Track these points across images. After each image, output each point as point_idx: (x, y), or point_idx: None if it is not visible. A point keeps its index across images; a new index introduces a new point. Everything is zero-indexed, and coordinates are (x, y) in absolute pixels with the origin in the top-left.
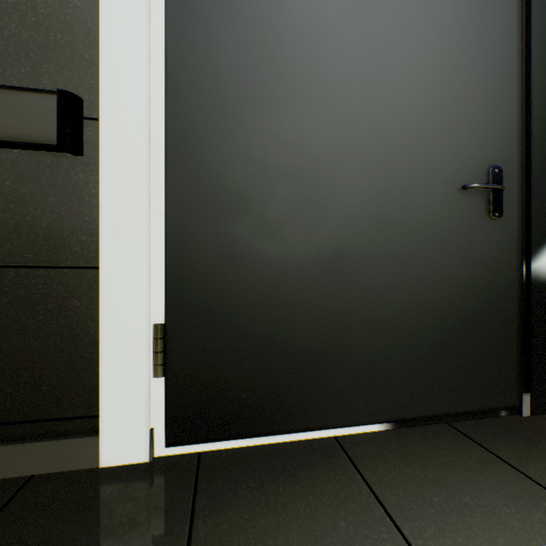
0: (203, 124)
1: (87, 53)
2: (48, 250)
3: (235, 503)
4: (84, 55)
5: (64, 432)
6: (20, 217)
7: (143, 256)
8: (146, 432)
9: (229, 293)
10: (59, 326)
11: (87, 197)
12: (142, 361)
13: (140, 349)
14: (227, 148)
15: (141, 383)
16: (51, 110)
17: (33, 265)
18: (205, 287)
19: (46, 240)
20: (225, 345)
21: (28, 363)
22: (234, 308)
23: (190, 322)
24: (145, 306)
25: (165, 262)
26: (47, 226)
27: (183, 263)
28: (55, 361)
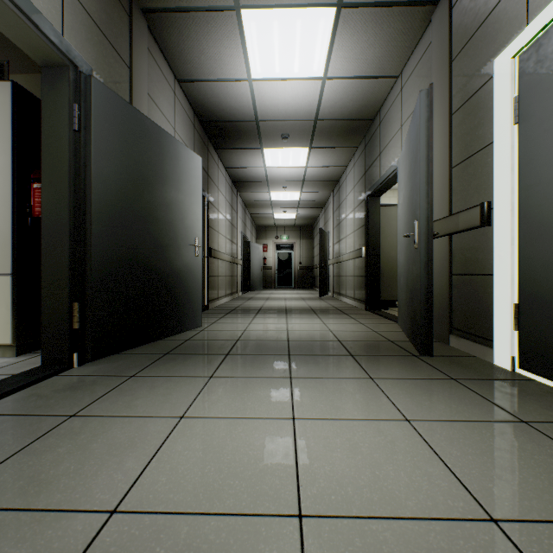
0: (535, 192)
1: (491, 180)
2: (481, 268)
3: (509, 386)
4: (490, 181)
5: (485, 344)
6: (474, 255)
7: (508, 269)
8: (509, 356)
9: (549, 290)
10: (483, 299)
11: (491, 243)
12: (507, 320)
13: (507, 314)
14: (548, 201)
15: (507, 331)
16: (478, 212)
17: (477, 274)
18: (536, 286)
19: (480, 263)
20: (547, 321)
21: (476, 313)
22: (552, 299)
23: (529, 304)
24: (508, 293)
25: (518, 271)
26: (480, 258)
27: (526, 272)
28: (482, 313)
